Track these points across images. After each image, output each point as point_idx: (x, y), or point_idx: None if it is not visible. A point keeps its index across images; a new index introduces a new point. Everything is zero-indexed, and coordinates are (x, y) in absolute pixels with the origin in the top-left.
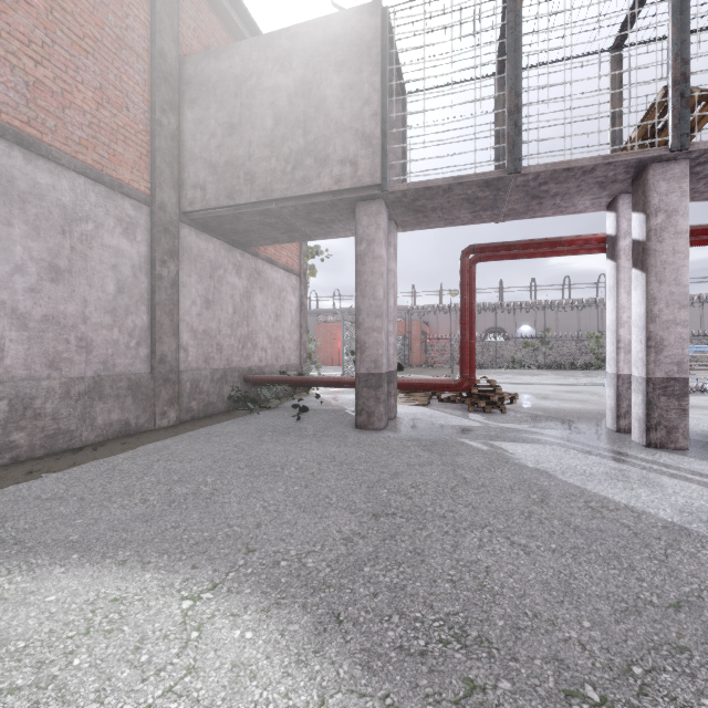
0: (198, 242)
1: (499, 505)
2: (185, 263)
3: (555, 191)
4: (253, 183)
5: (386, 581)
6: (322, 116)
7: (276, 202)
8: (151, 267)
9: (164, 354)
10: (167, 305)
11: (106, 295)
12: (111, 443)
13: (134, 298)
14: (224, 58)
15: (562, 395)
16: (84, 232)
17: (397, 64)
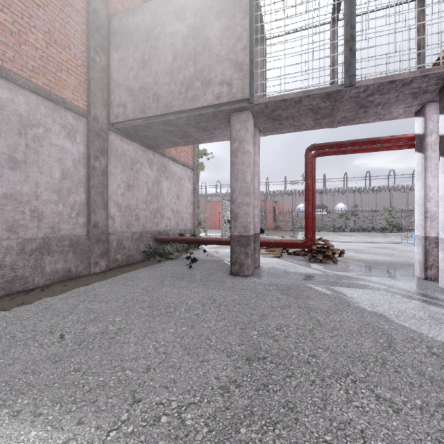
0: (122, 145)
1: (353, 349)
2: (112, 159)
3: (378, 101)
4: (159, 101)
5: None
6: (207, 51)
7: (174, 114)
8: (87, 160)
9: (96, 222)
10: (99, 188)
11: (53, 180)
12: (56, 285)
13: (74, 182)
14: (138, 14)
15: (372, 250)
16: (36, 134)
17: (260, 16)
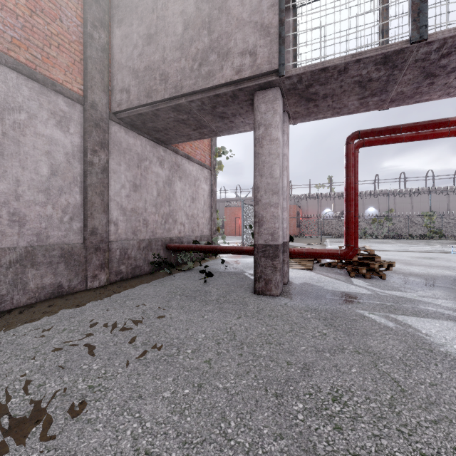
0: (127, 138)
1: None
2: (115, 154)
3: (454, 66)
4: (167, 82)
5: None
6: (224, 15)
7: (185, 97)
8: (83, 155)
9: (95, 227)
10: (98, 187)
11: (40, 177)
12: (40, 304)
13: (67, 180)
14: None
15: (421, 261)
16: (17, 121)
17: None
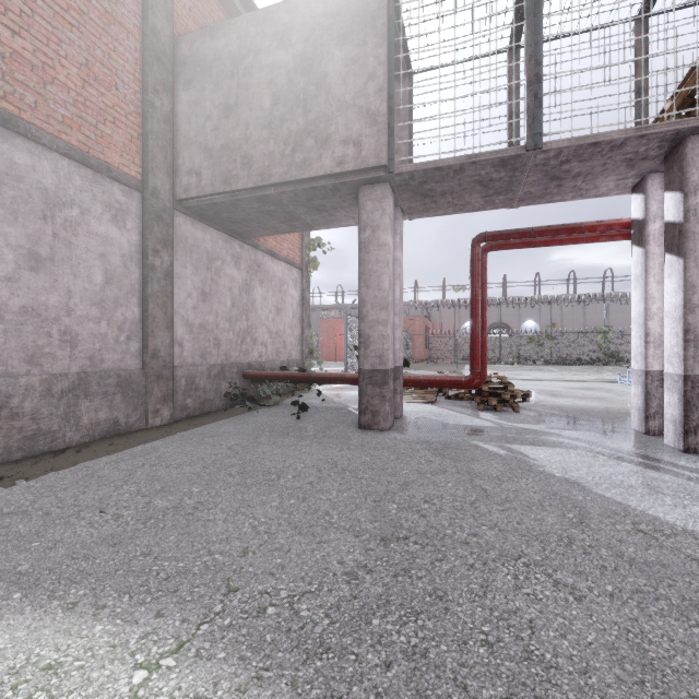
0: (194, 232)
1: (530, 526)
2: (180, 254)
3: (578, 171)
4: (251, 167)
5: (401, 641)
6: (323, 94)
7: (274, 188)
8: (142, 256)
9: (156, 349)
10: (160, 297)
11: (93, 286)
12: (97, 444)
13: (124, 289)
14: (219, 35)
15: (575, 392)
16: (68, 218)
17: (403, 40)
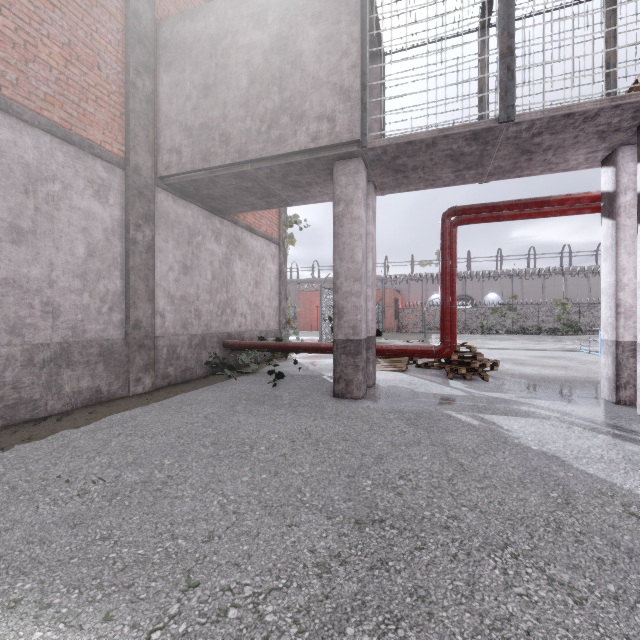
0: (175, 208)
1: (513, 507)
2: (161, 229)
3: (549, 144)
4: (228, 144)
5: None
6: (298, 72)
7: (251, 164)
8: (124, 231)
9: (138, 320)
10: (142, 270)
11: (75, 259)
12: (78, 411)
13: (106, 262)
14: (199, 18)
15: (539, 361)
16: (50, 193)
17: (376, 21)
